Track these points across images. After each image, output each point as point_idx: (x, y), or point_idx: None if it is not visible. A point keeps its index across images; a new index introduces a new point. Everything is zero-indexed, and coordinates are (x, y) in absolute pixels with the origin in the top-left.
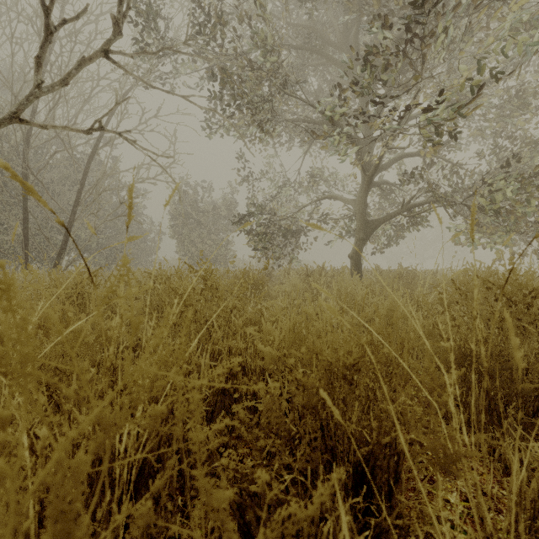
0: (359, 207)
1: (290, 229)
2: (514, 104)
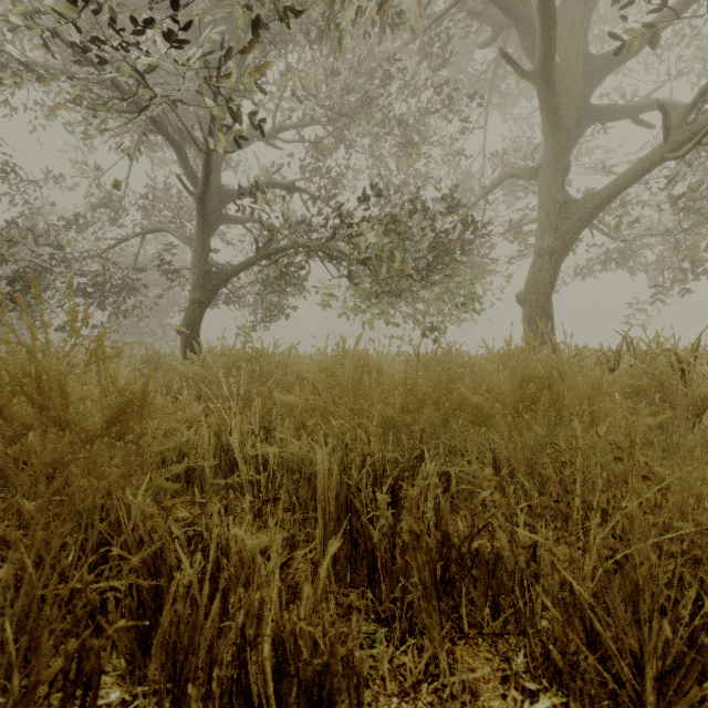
0: (195, 250)
1: (104, 282)
2: (399, 139)
